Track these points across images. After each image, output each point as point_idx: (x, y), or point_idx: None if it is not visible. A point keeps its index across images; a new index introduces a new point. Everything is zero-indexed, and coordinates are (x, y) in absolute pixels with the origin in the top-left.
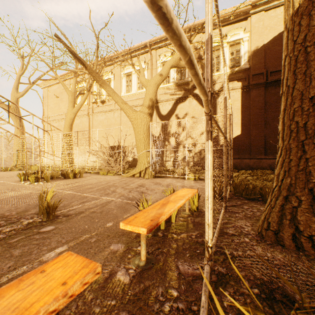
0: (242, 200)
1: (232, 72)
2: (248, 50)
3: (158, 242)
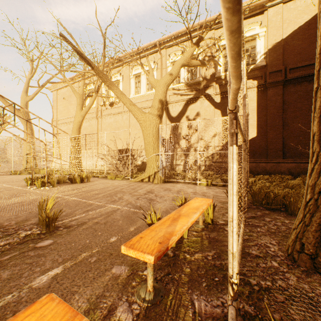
0: (263, 210)
1: (246, 70)
2: (264, 46)
3: (168, 265)
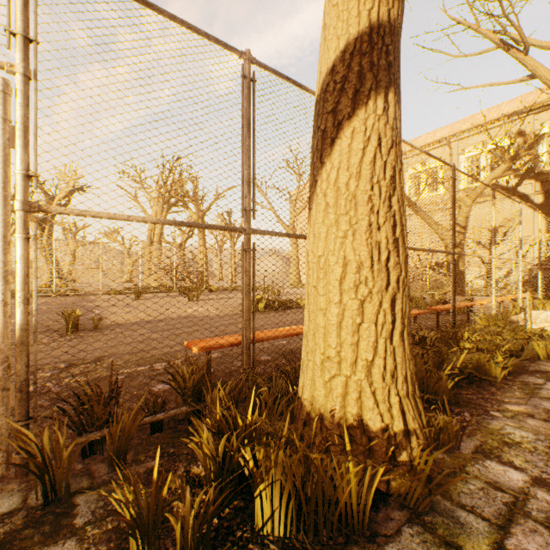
0: None
1: None
2: None
3: None
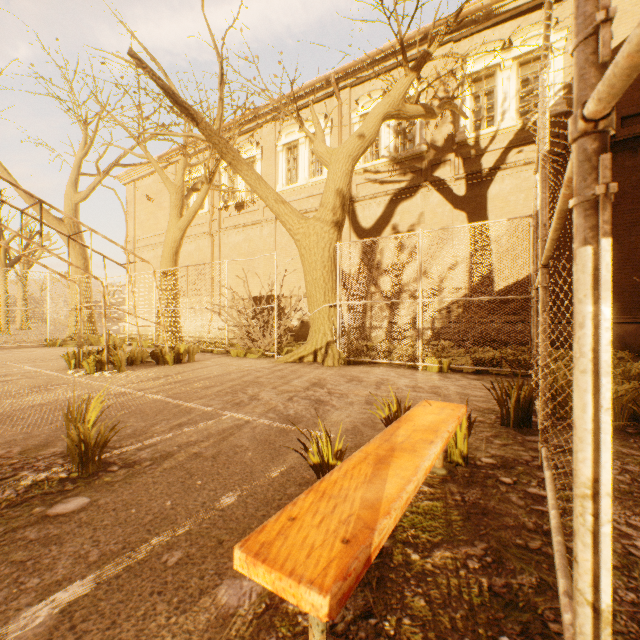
0: None
1: (524, 125)
2: (564, 72)
3: (364, 584)
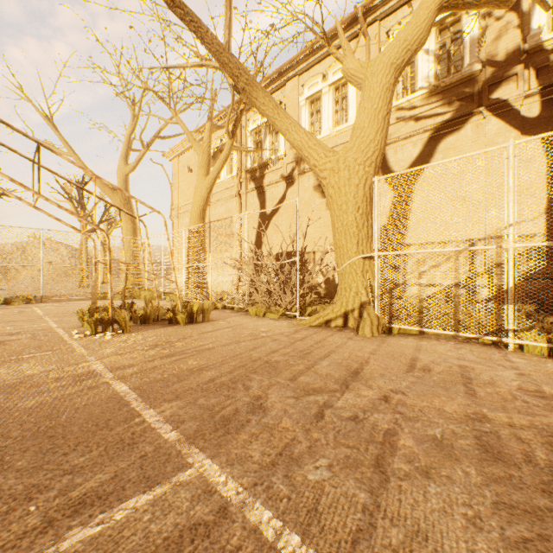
0: None
1: None
2: None
3: None
